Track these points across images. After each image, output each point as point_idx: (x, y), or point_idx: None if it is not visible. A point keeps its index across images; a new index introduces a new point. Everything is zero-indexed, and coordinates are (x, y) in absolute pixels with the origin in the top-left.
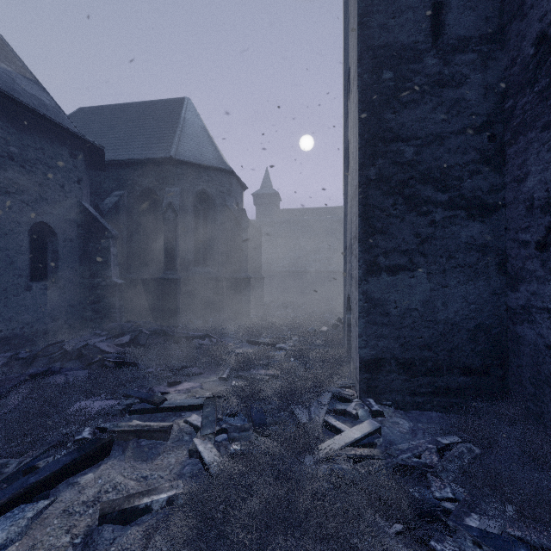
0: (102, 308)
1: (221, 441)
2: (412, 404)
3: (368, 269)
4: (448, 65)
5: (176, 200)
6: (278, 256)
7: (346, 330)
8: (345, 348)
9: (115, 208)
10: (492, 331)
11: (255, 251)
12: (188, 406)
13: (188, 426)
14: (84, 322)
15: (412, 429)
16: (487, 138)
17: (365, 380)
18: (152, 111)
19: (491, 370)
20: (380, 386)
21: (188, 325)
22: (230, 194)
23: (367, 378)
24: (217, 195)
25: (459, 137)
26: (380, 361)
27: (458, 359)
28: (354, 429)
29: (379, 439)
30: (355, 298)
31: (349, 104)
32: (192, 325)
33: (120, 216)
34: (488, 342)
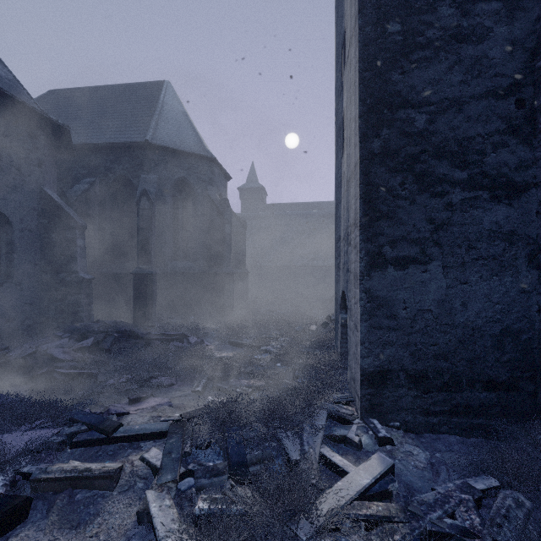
0: (66, 307)
1: (186, 489)
2: (425, 425)
3: (372, 262)
4: (467, 16)
5: (152, 187)
6: (264, 251)
7: (340, 331)
8: (339, 352)
9: (85, 196)
10: (521, 337)
11: (239, 245)
12: (148, 434)
13: (143, 466)
14: (46, 322)
15: (430, 462)
16: (515, 103)
17: (368, 397)
18: (129, 94)
19: (520, 384)
20: (387, 404)
21: (165, 325)
22: (212, 183)
23: (370, 394)
24: (198, 184)
25: (480, 102)
26: (387, 373)
27: (480, 371)
28: (360, 469)
29: (394, 484)
30: (355, 296)
31: (344, 74)
32: (169, 325)
33: (91, 205)
34: (517, 350)
